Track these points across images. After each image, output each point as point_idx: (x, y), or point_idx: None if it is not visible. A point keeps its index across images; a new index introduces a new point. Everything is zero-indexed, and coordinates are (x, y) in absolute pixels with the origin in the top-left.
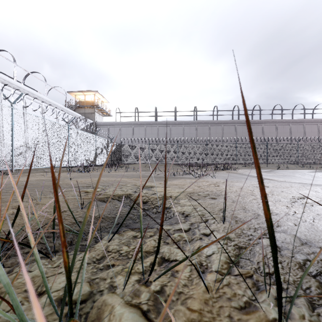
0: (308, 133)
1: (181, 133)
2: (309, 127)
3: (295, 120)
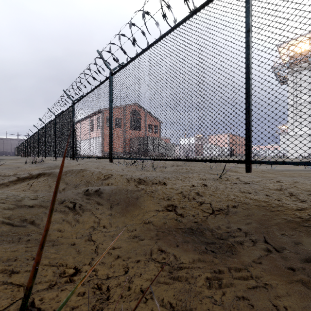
0: None
1: None
2: None
3: None
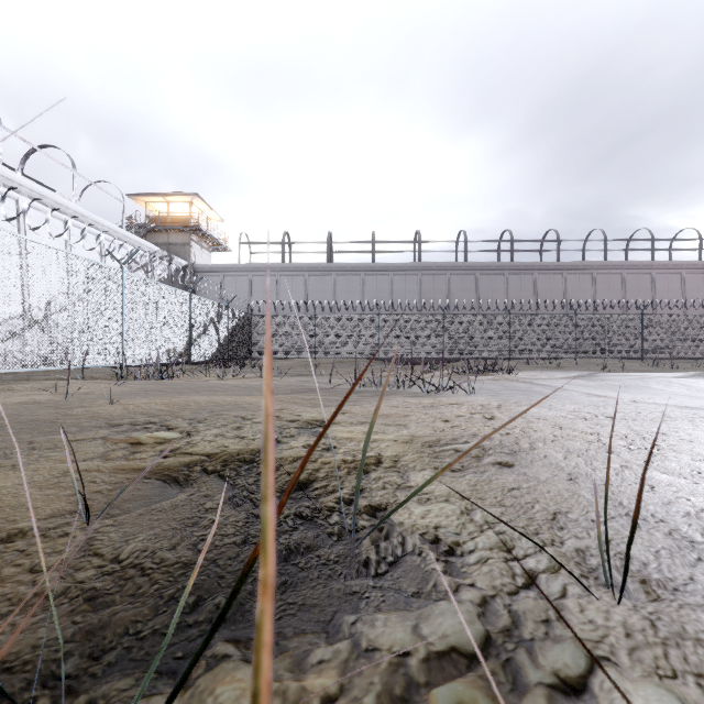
0: (661, 291)
1: (387, 290)
2: (662, 279)
3: (633, 264)
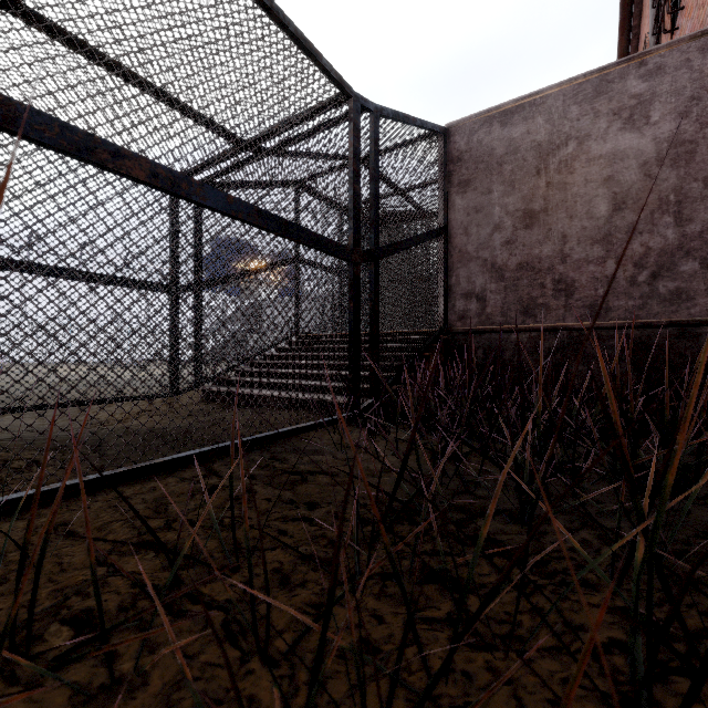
0: None
1: None
2: None
3: None
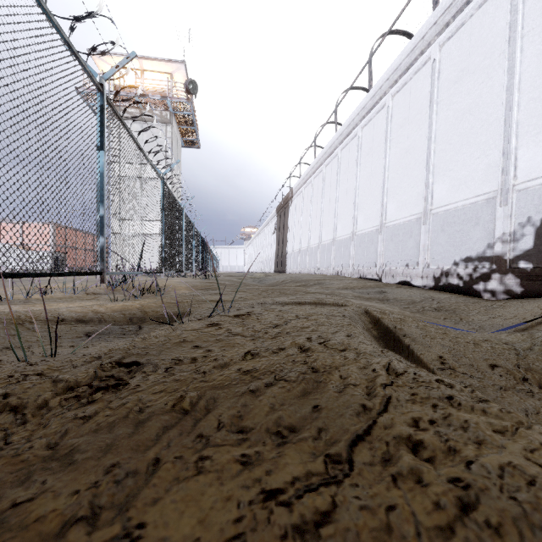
0: None
1: None
2: None
3: None
